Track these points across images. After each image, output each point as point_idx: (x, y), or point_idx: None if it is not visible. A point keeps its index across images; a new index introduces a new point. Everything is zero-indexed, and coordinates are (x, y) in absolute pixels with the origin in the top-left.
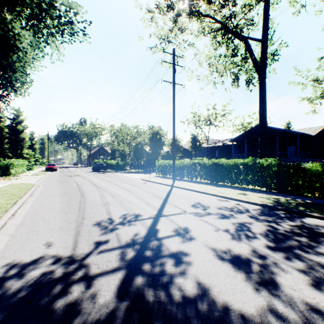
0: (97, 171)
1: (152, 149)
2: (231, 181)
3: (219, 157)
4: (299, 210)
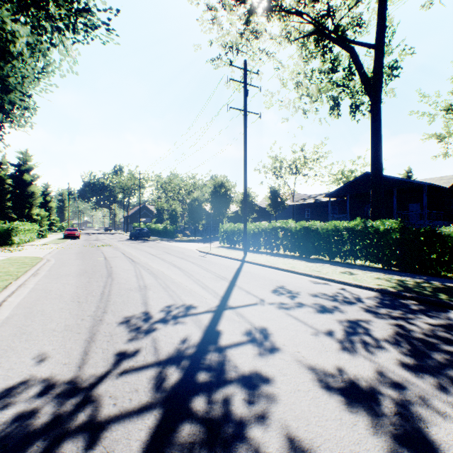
0: (137, 240)
1: (214, 207)
2: (329, 254)
3: (310, 219)
4: (440, 299)
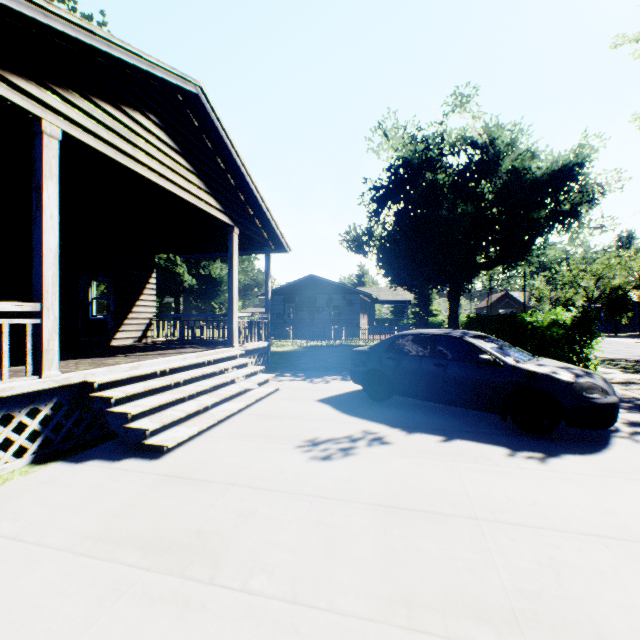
0: None
1: None
2: None
3: None
4: None
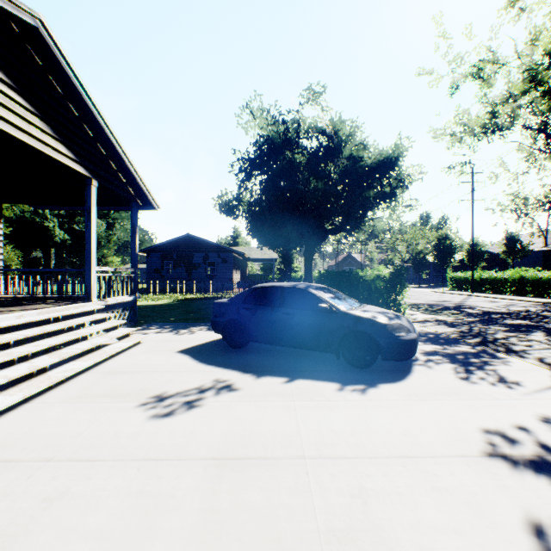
0: None
1: (436, 258)
2: (537, 292)
3: None
4: None
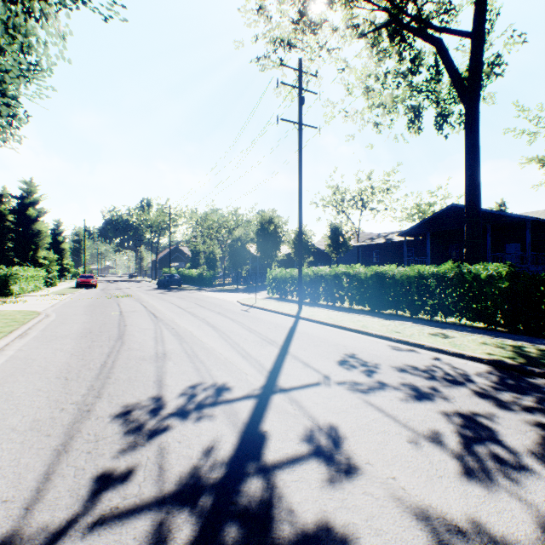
0: (166, 289)
1: (260, 249)
2: (411, 308)
3: (380, 263)
4: None
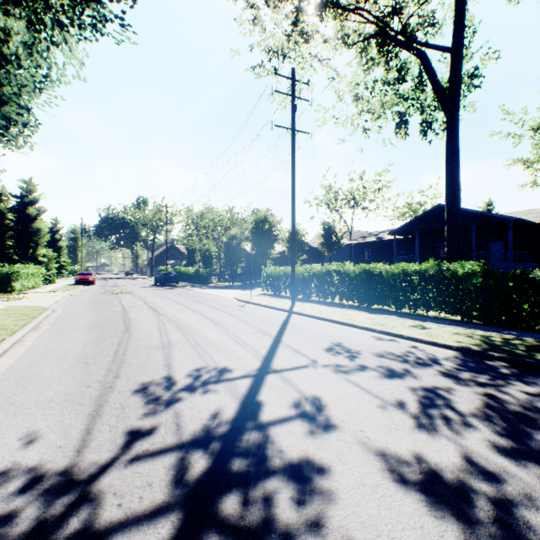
0: (163, 286)
1: (255, 247)
2: (395, 303)
3: (371, 261)
4: (537, 360)
